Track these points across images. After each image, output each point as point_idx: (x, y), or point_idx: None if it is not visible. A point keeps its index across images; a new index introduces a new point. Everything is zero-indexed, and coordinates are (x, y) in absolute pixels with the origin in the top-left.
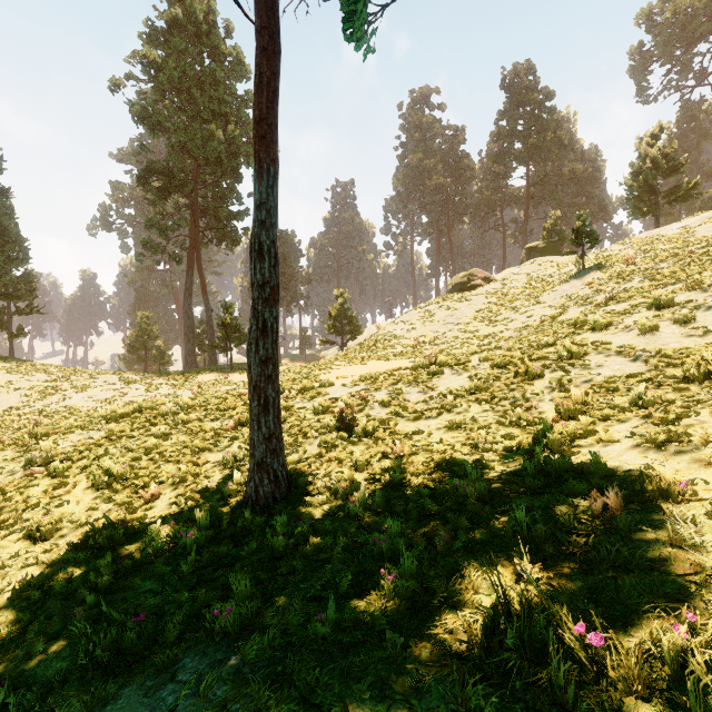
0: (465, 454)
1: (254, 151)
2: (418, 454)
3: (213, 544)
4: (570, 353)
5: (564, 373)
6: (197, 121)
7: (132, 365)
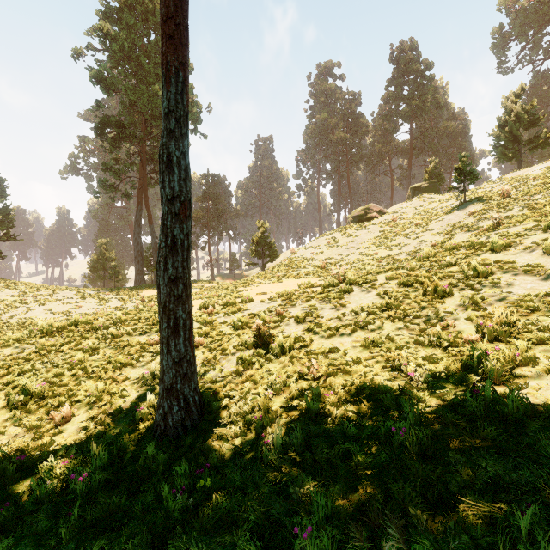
0: (387, 379)
1: (161, 54)
2: (336, 376)
3: (106, 491)
4: (477, 272)
5: (473, 291)
6: (144, 84)
7: (95, 282)
